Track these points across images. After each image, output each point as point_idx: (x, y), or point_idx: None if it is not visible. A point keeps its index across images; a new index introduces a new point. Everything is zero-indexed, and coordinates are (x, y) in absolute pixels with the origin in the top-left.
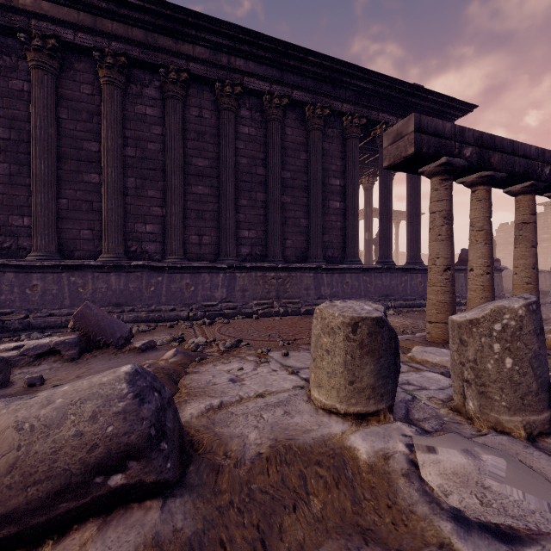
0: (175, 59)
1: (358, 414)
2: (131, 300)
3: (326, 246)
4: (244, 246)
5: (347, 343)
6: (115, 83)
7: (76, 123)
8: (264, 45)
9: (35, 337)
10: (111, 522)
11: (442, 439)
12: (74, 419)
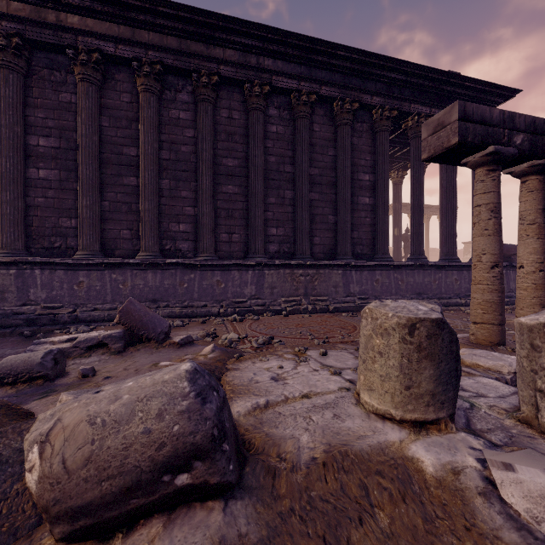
0: (206, 64)
1: (416, 422)
2: (166, 296)
3: (355, 243)
4: (272, 244)
5: (403, 345)
6: (152, 90)
7: (116, 130)
8: (293, 43)
9: (82, 329)
10: (176, 520)
11: (518, 455)
12: (142, 416)
